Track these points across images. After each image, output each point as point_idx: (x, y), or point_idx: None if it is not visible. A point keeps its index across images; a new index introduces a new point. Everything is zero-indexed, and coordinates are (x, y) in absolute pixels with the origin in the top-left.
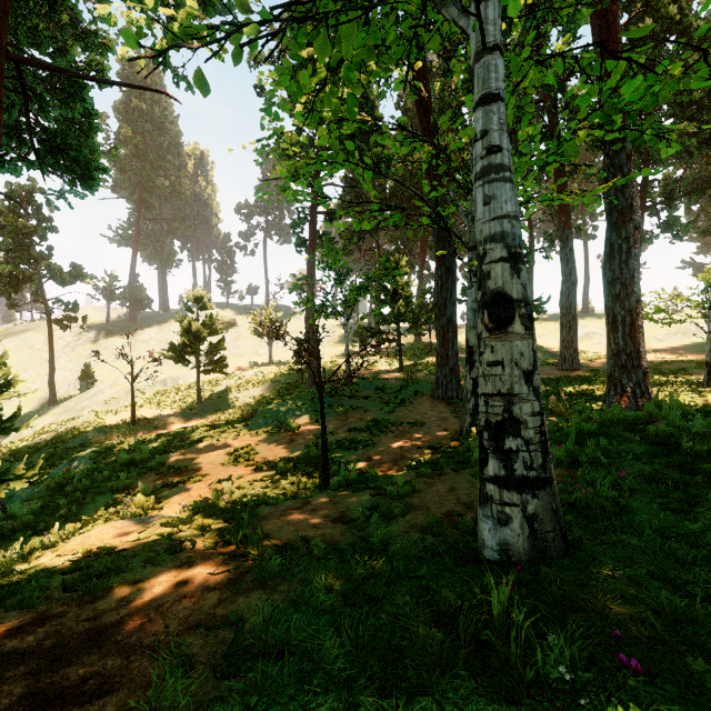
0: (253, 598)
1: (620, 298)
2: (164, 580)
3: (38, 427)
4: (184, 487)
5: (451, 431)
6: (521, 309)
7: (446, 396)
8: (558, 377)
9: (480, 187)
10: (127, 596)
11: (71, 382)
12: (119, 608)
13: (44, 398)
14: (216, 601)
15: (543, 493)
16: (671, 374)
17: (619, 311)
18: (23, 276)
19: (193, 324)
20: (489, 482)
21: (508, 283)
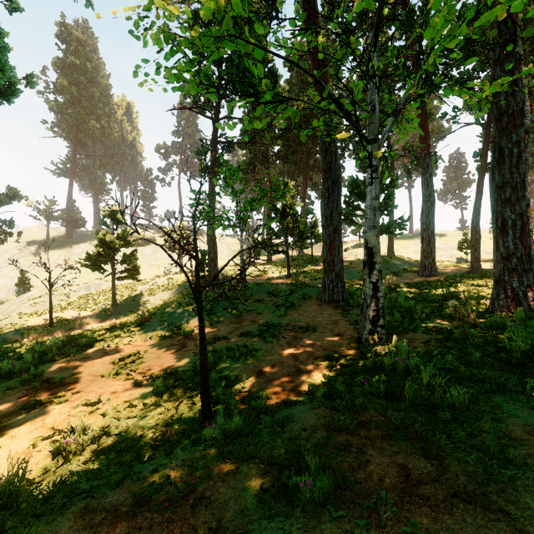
0: None
1: (510, 202)
2: None
3: None
4: (44, 410)
5: (346, 337)
6: None
7: (332, 299)
8: (422, 281)
9: None
10: None
11: (10, 288)
12: None
13: None
14: None
15: None
16: None
17: (509, 215)
18: None
19: (108, 237)
20: None
21: None
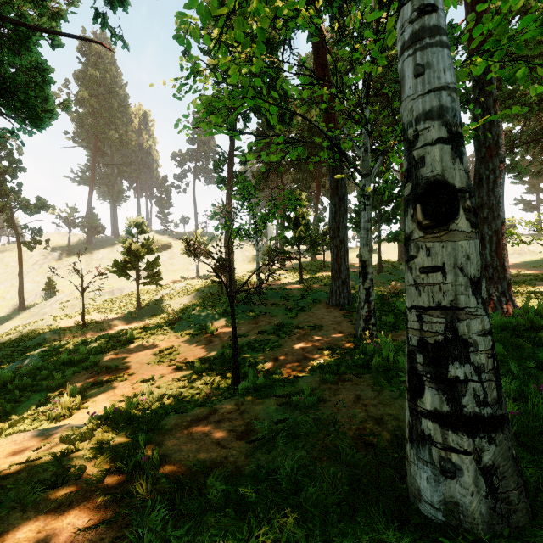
0: None
1: (488, 220)
2: (23, 537)
3: (8, 328)
4: (111, 385)
5: (346, 334)
6: (466, 201)
7: (339, 303)
8: None
9: (410, 56)
10: None
11: (38, 292)
12: None
13: (16, 305)
14: None
15: (502, 437)
16: (517, 285)
17: (487, 232)
18: None
19: (133, 245)
20: (426, 418)
21: (449, 169)
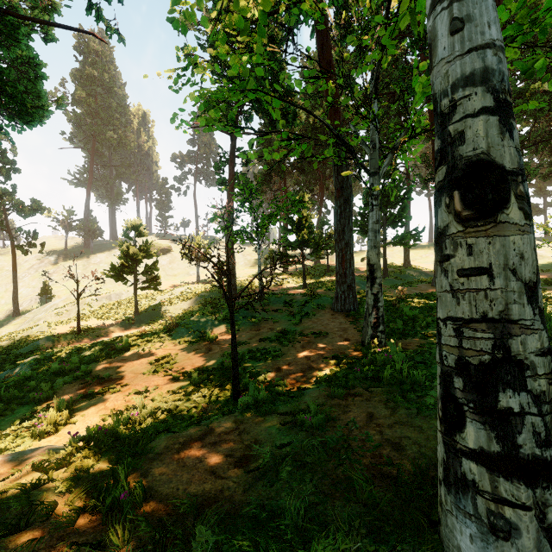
0: None
1: None
2: None
3: (1, 335)
4: (102, 398)
5: (352, 341)
6: (518, 185)
7: (344, 308)
8: (434, 292)
9: (444, 10)
10: None
11: (33, 297)
12: None
13: (10, 310)
14: None
15: None
16: None
17: None
18: None
19: (131, 249)
20: (468, 458)
21: (496, 146)
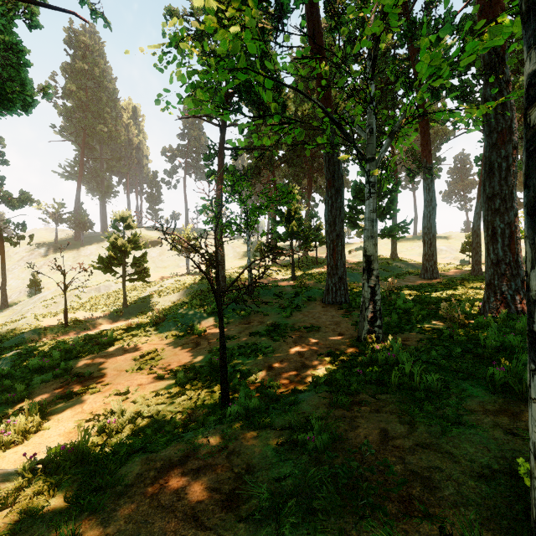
0: None
1: (500, 212)
2: None
3: None
4: (80, 399)
5: (347, 336)
6: None
7: (335, 301)
8: (423, 284)
9: None
10: None
11: (22, 289)
12: None
13: None
14: None
15: None
16: None
17: (498, 224)
18: None
19: (119, 240)
20: None
21: None
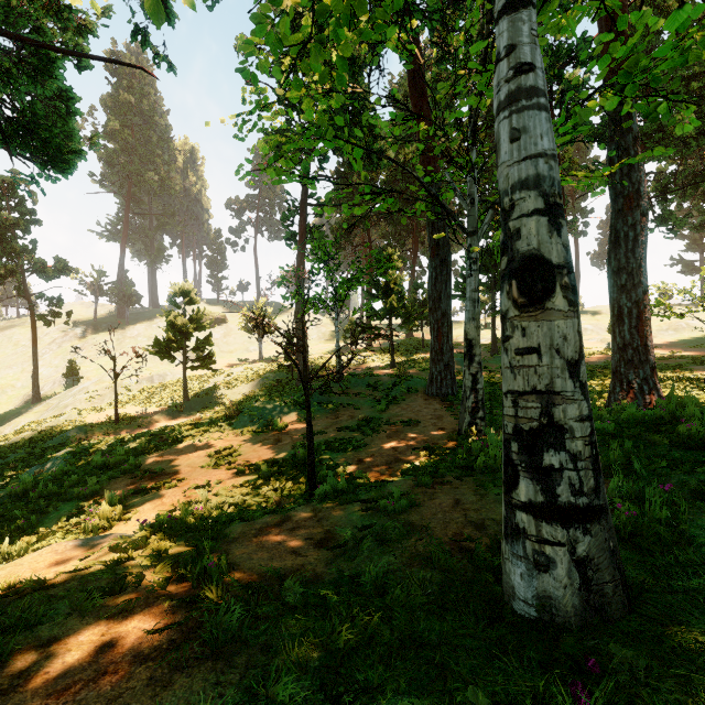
0: (197, 678)
1: (626, 289)
2: (87, 640)
3: (19, 425)
4: (158, 493)
5: (448, 430)
6: (563, 277)
7: (440, 392)
8: None
9: (505, 119)
10: (29, 667)
11: (56, 379)
12: (10, 691)
13: (28, 395)
14: (144, 683)
15: (598, 528)
16: (669, 370)
17: (625, 303)
18: (5, 269)
19: (179, 319)
20: (520, 510)
21: (545, 243)
